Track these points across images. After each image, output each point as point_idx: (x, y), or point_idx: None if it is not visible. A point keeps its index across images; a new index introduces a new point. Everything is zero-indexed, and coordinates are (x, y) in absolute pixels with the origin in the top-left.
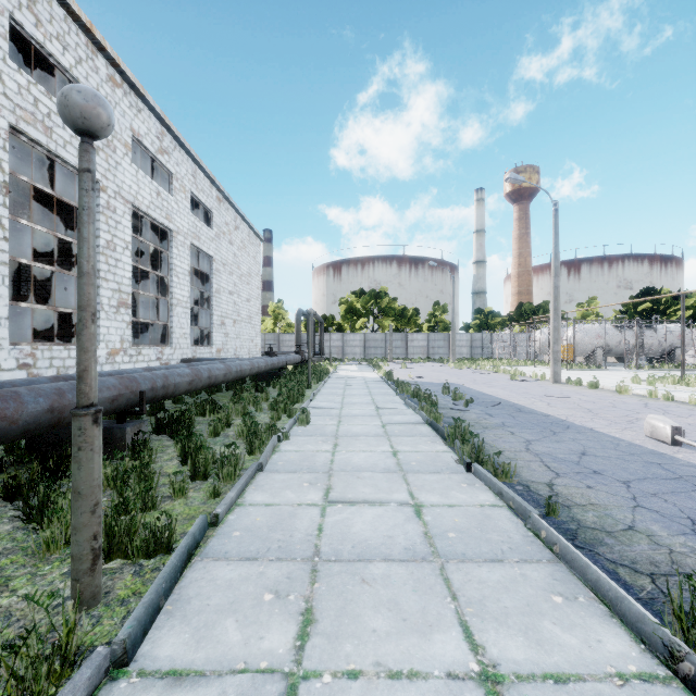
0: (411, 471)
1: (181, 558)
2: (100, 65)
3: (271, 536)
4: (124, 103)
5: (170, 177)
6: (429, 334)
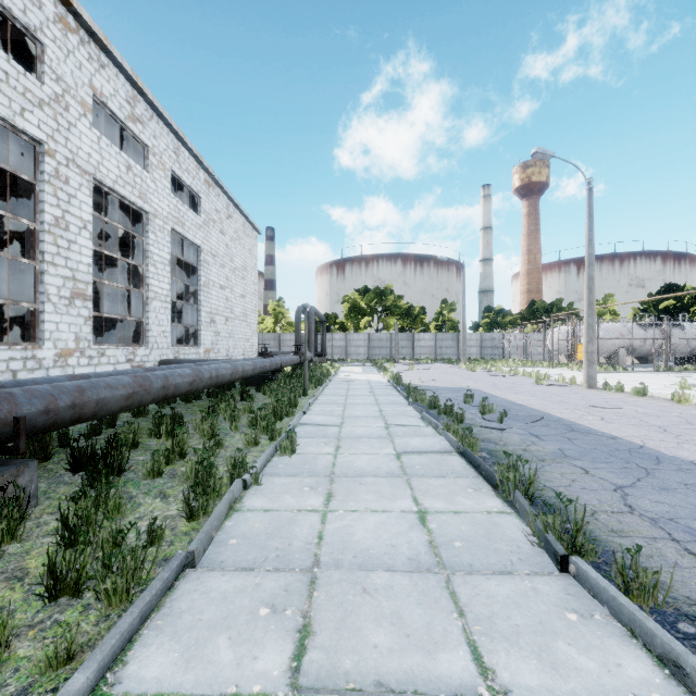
0: (459, 567)
1: None
2: (45, 0)
3: None
4: (81, 54)
5: (145, 151)
6: (436, 333)
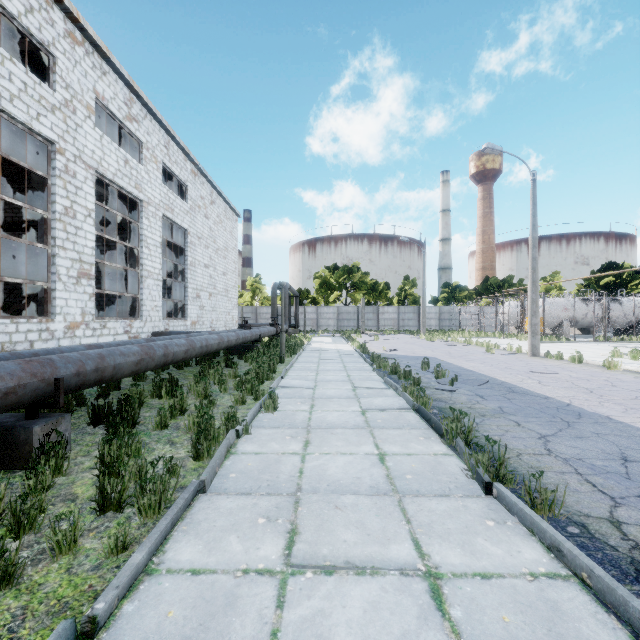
0: (408, 492)
1: None
2: (57, 18)
3: None
4: (86, 63)
5: (140, 146)
6: (399, 307)
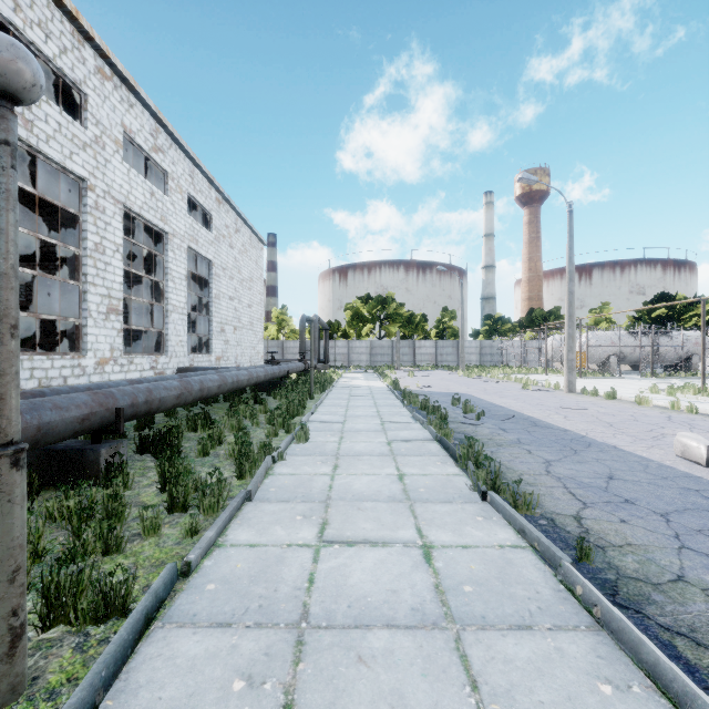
0: (419, 500)
1: (133, 628)
2: (88, 56)
3: (251, 591)
4: (114, 97)
5: (165, 177)
6: (437, 341)
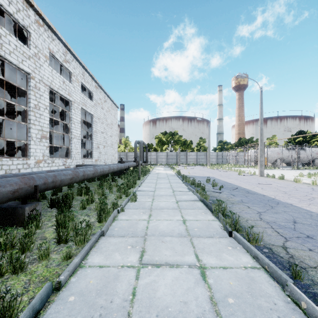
0: (195, 236)
1: None
2: (31, 14)
3: (96, 302)
4: (44, 35)
5: (70, 74)
6: (197, 152)
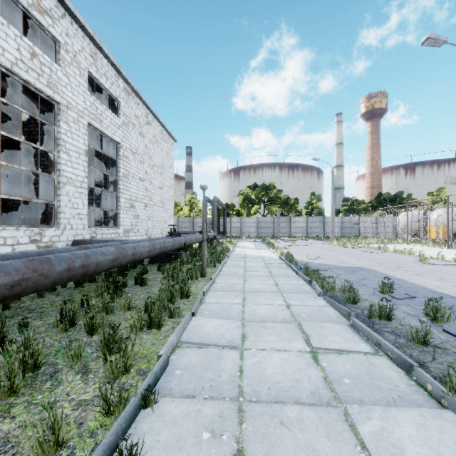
0: None
1: None
2: None
3: None
4: None
5: (56, 46)
6: (307, 217)
